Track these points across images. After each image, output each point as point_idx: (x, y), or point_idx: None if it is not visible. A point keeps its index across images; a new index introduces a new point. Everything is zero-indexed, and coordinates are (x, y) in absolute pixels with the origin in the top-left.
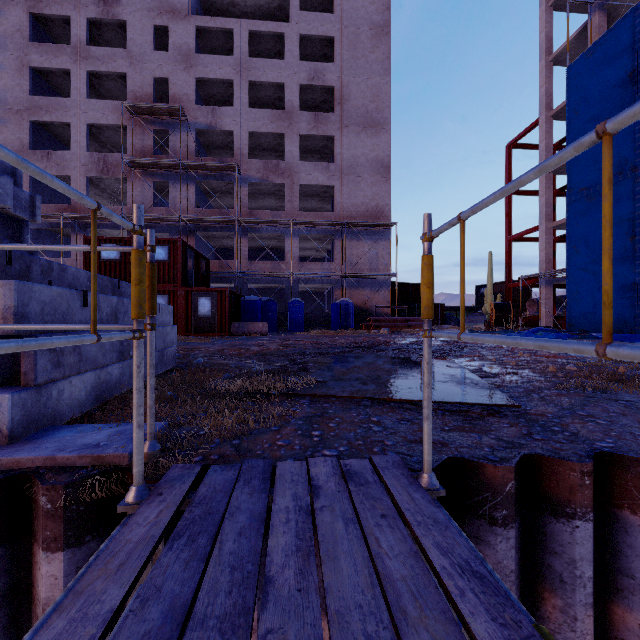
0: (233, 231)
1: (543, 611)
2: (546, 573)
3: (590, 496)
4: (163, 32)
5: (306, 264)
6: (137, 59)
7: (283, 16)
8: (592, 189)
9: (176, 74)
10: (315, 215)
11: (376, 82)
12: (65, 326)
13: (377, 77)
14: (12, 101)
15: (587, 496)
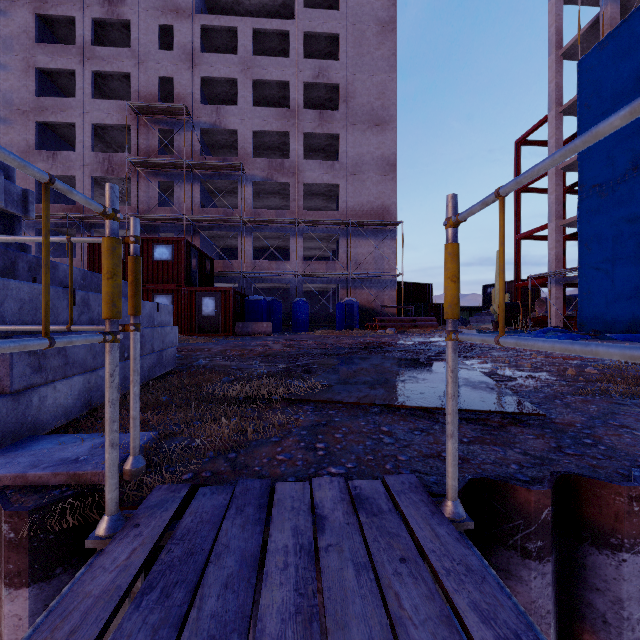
0: (237, 230)
1: None
2: (586, 612)
3: (639, 525)
4: (168, 31)
5: (311, 263)
6: (142, 59)
7: (288, 14)
8: (605, 185)
9: (180, 73)
10: (320, 214)
11: (382, 79)
12: (39, 327)
13: (383, 74)
14: (18, 102)
15: (636, 525)
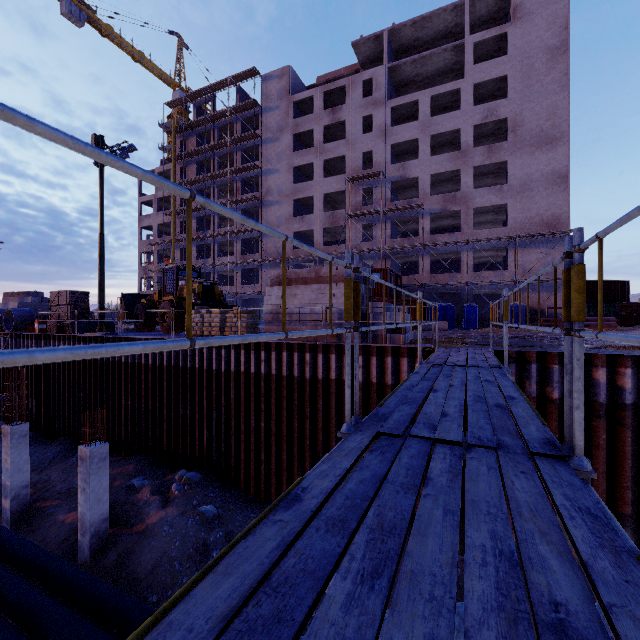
0: (418, 253)
1: (525, 386)
2: (526, 377)
3: (535, 359)
4: (367, 117)
5: (480, 273)
6: (352, 144)
7: (459, 67)
8: None
9: (377, 146)
10: (488, 232)
11: (552, 101)
12: (417, 321)
13: (553, 96)
14: (285, 190)
15: (534, 359)
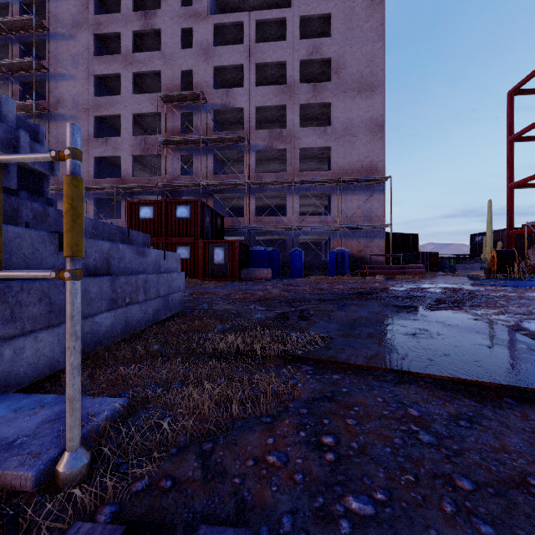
0: (243, 192)
1: None
2: None
3: None
4: (188, 34)
5: (305, 218)
6: (169, 58)
7: (285, 4)
8: None
9: (198, 66)
10: (313, 174)
11: (370, 48)
12: None
13: (371, 44)
14: (82, 103)
15: None
